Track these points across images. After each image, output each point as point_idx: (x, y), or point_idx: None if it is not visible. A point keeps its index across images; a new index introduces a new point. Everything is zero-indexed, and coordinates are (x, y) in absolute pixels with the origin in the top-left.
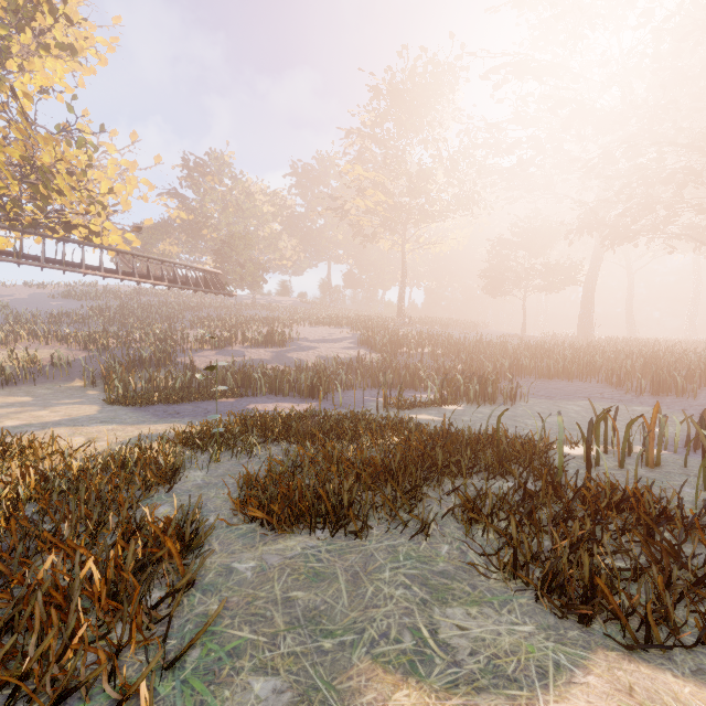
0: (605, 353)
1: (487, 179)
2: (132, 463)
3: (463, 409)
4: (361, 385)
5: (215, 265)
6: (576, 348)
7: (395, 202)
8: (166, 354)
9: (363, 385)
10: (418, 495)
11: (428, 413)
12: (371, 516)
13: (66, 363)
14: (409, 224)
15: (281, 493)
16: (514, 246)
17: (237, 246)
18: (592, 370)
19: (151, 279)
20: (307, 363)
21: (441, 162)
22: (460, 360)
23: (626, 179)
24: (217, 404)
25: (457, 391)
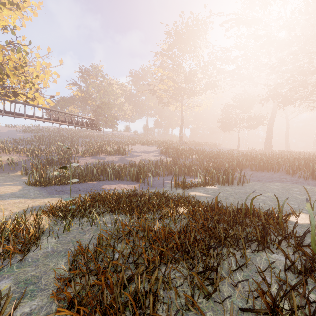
0: (280, 158)
1: (221, 76)
2: (3, 235)
3: (218, 188)
4: (162, 174)
5: (94, 117)
6: (267, 155)
7: (178, 86)
8: (65, 158)
9: (163, 174)
10: (214, 279)
11: (199, 190)
12: (174, 302)
13: (16, 163)
14: (184, 97)
15: (95, 282)
16: (234, 107)
17: (104, 108)
18: (277, 166)
19: (59, 122)
20: (135, 163)
21: (200, 67)
22: (210, 161)
23: (290, 73)
24: (86, 185)
25: (212, 177)
